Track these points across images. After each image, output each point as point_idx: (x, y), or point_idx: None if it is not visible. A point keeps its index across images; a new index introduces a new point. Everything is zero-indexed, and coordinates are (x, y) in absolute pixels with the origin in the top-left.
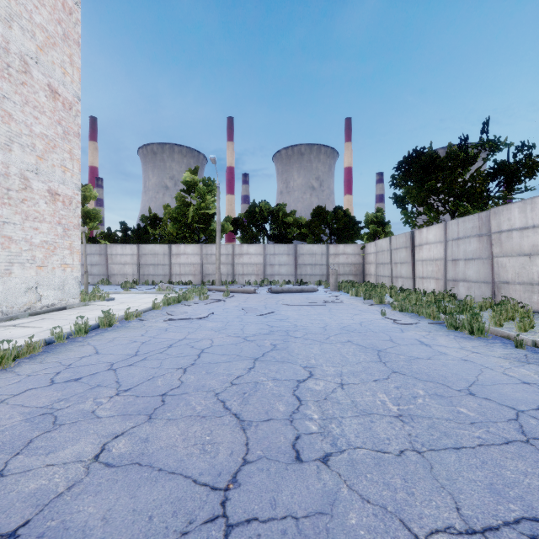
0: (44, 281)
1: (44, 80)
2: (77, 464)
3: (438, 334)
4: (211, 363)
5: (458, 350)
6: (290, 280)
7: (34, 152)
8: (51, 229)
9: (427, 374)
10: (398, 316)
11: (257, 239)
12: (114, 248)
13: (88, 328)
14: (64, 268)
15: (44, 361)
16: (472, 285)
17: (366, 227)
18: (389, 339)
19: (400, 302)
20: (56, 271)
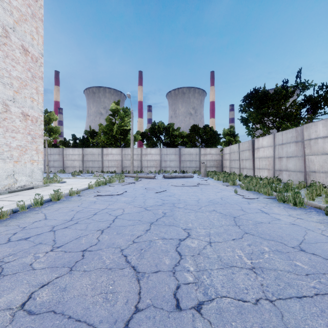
0: (19, 171)
1: (19, 42)
2: (6, 312)
3: (272, 205)
4: (121, 226)
5: (288, 217)
6: (176, 170)
7: (12, 88)
8: (24, 137)
9: (269, 234)
10: (245, 193)
11: (156, 145)
12: (67, 151)
13: (42, 201)
14: (32, 162)
15: (8, 225)
16: (292, 173)
17: (224, 137)
18: (241, 209)
19: (246, 184)
20: (26, 164)
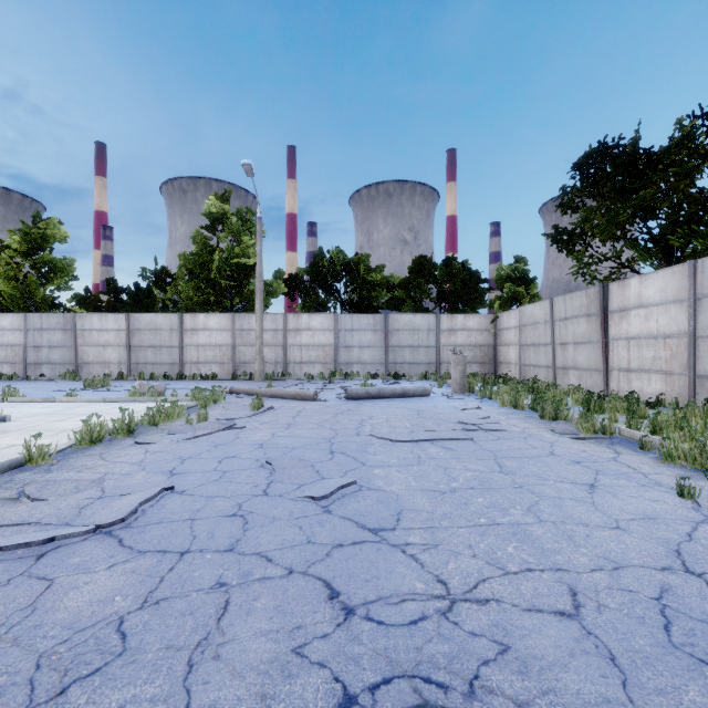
0: None
1: None
2: None
3: None
4: None
5: None
6: (377, 371)
7: None
8: None
9: None
10: None
11: (325, 308)
12: (87, 320)
13: None
14: None
15: None
16: None
17: (498, 288)
18: None
19: None
20: None
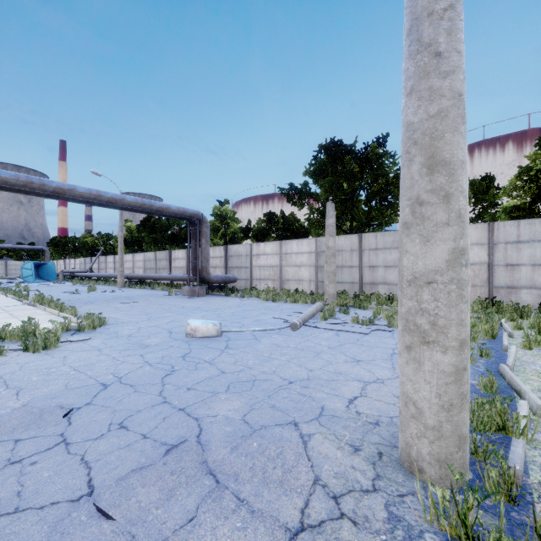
0: None
1: None
2: None
3: None
4: None
5: None
6: (3, 276)
7: None
8: None
9: None
10: None
11: None
12: None
13: None
14: None
15: None
16: None
17: None
18: None
19: None
20: None
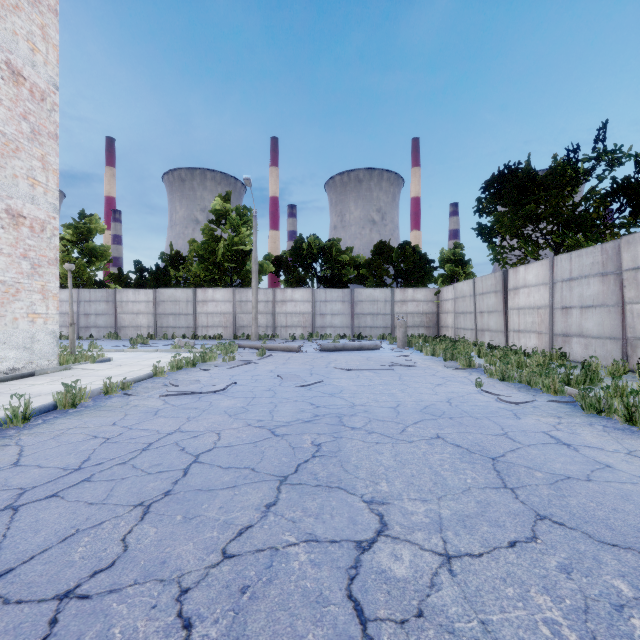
0: None
1: None
2: None
3: (575, 423)
4: (201, 491)
5: (628, 459)
6: (345, 333)
7: None
8: (12, 264)
9: (606, 524)
10: (501, 388)
11: (304, 283)
12: (124, 294)
13: (30, 413)
14: (32, 318)
15: None
16: (592, 341)
17: (441, 267)
18: (502, 433)
19: (501, 367)
20: (19, 323)
